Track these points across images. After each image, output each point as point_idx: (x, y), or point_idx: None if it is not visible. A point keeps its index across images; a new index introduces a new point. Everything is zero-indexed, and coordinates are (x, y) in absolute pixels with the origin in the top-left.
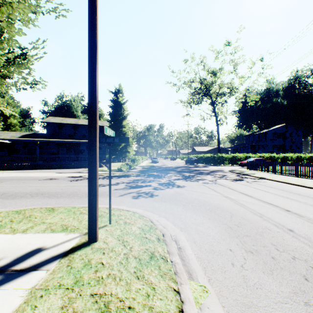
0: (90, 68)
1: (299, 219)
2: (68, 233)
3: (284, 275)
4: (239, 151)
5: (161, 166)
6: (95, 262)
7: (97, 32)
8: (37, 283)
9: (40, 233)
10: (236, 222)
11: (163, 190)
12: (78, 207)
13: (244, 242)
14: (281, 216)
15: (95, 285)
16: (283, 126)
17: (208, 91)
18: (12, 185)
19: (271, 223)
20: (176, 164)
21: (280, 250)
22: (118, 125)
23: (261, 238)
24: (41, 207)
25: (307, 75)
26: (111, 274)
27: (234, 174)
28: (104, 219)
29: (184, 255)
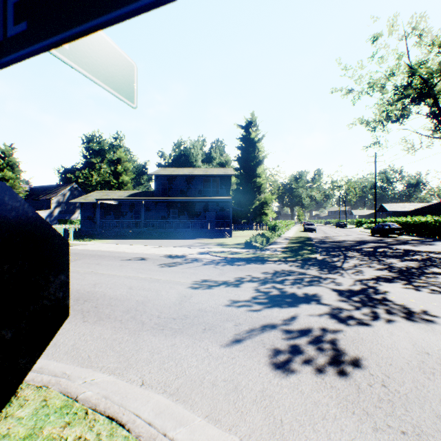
0: None
1: None
2: None
3: None
4: None
5: (323, 239)
6: None
7: None
8: None
9: None
10: None
11: (368, 332)
12: (76, 408)
13: None
14: None
15: None
16: None
17: (430, 87)
18: (78, 268)
19: None
20: (351, 234)
21: None
22: (249, 175)
23: None
24: None
25: None
26: None
27: None
28: None
29: None
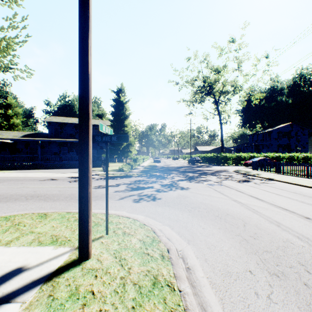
0: (81, 52)
1: None
2: (57, 247)
3: None
4: (242, 150)
5: (163, 166)
6: (83, 290)
7: (89, 9)
8: None
9: (25, 246)
10: (252, 232)
11: (166, 193)
12: (73, 213)
13: (266, 261)
14: (302, 226)
15: None
16: (288, 125)
17: (211, 90)
18: (9, 186)
19: (292, 235)
20: (178, 163)
21: None
22: (120, 125)
23: (286, 256)
24: (33, 212)
25: None
26: (102, 311)
27: (239, 174)
28: (100, 228)
29: (194, 278)
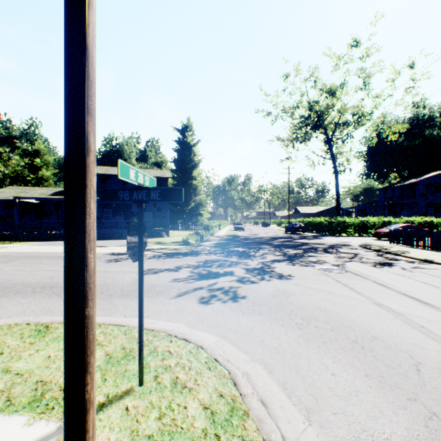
0: None
1: None
2: (34, 418)
3: None
4: (368, 213)
5: (248, 236)
6: None
7: None
8: None
9: None
10: None
11: (255, 285)
12: None
13: None
14: None
15: None
16: None
17: (321, 121)
18: (20, 267)
19: None
20: (270, 232)
21: None
22: (185, 177)
23: None
24: (30, 322)
25: None
26: None
27: (371, 252)
28: (131, 368)
29: None
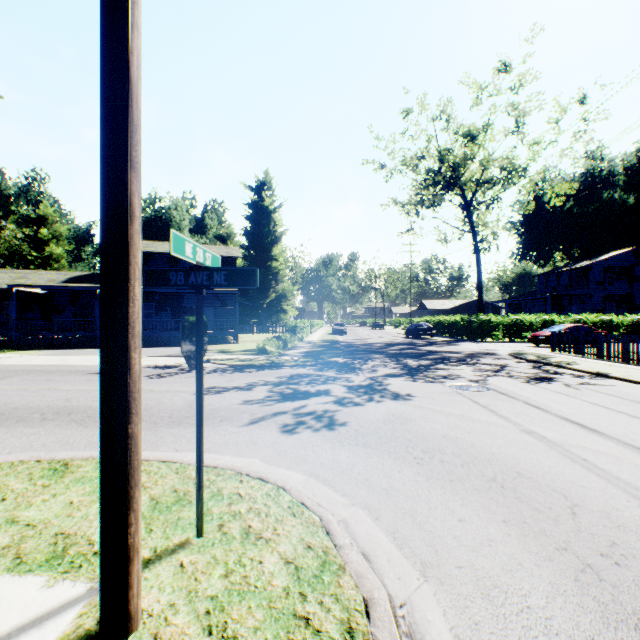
0: (105, 15)
1: None
2: (56, 578)
3: None
4: (524, 309)
5: (352, 342)
6: None
7: None
8: None
9: None
10: (603, 540)
11: (360, 408)
12: None
13: None
14: None
15: None
16: (628, 253)
17: (457, 177)
18: (21, 386)
19: None
20: (385, 336)
21: None
22: (262, 257)
23: None
24: (40, 459)
25: None
26: None
27: (525, 363)
28: (187, 515)
29: None
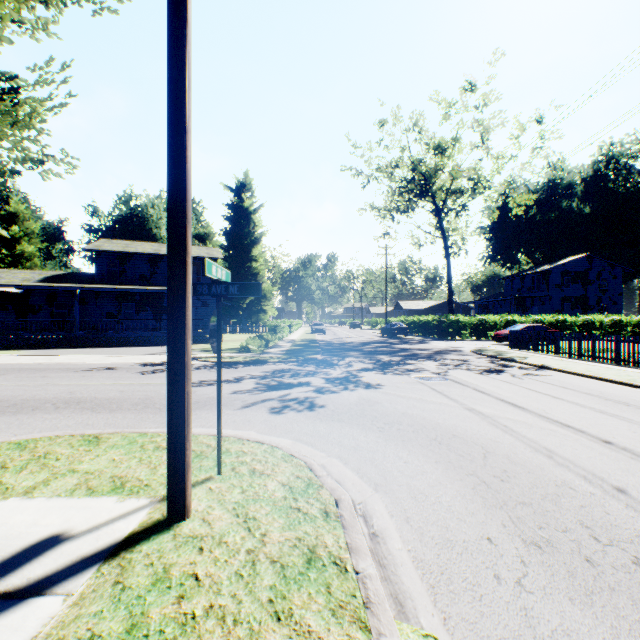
0: (172, 127)
1: (634, 462)
2: (124, 497)
3: (622, 608)
4: (492, 309)
5: (330, 341)
6: (179, 573)
7: (187, 47)
8: (38, 632)
9: (63, 497)
10: (498, 469)
11: (336, 395)
12: (151, 434)
13: (520, 521)
14: (596, 456)
15: (176, 639)
16: (583, 259)
17: (429, 186)
18: (18, 382)
19: (574, 473)
20: (362, 336)
21: (603, 541)
22: (242, 257)
23: (557, 511)
24: (73, 434)
25: (633, 152)
26: (214, 607)
27: (484, 358)
28: (206, 464)
29: (384, 552)
